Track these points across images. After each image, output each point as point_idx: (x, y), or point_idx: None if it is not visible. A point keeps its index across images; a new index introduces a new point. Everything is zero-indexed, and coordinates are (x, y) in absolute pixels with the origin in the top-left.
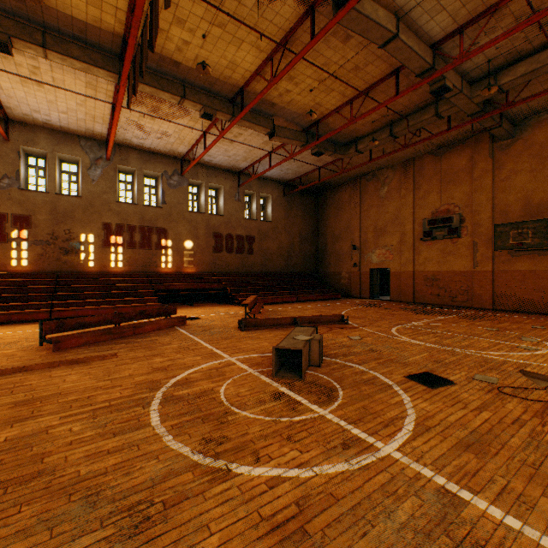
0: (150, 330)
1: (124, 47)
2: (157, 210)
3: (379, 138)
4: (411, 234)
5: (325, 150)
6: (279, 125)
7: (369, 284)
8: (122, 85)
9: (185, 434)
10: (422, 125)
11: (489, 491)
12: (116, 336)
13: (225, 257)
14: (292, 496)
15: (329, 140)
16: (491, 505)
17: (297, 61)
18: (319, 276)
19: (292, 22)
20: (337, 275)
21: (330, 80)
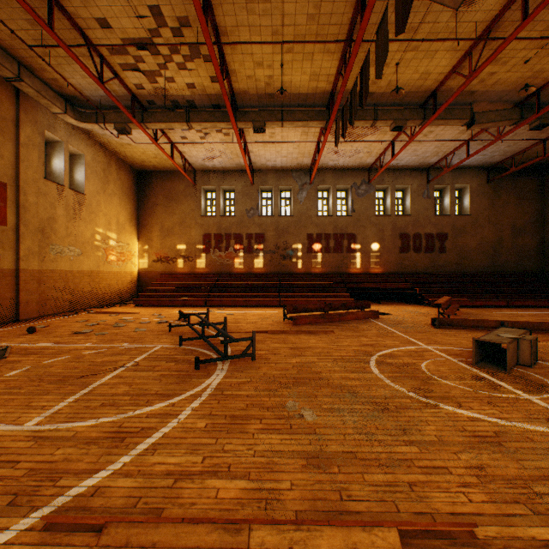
0: (350, 319)
1: (331, 99)
2: (347, 218)
3: None
4: None
5: None
6: (480, 110)
7: None
8: (328, 128)
9: (399, 382)
10: None
11: None
12: (327, 320)
13: (412, 257)
14: (490, 428)
15: None
16: None
17: (503, 47)
18: (545, 277)
19: (496, 10)
20: None
21: None
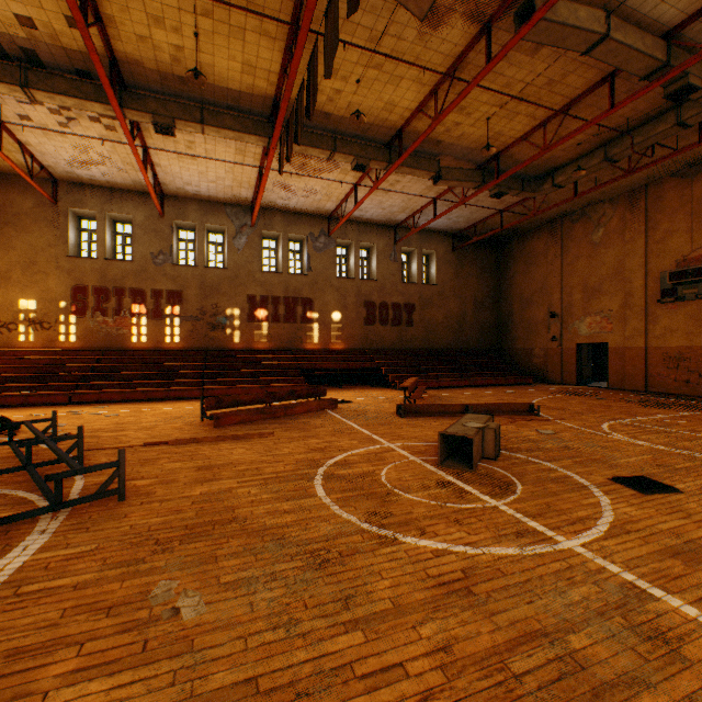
0: (300, 412)
1: (275, 109)
2: (302, 278)
3: (588, 165)
4: (641, 293)
5: (509, 189)
6: (446, 165)
7: (575, 365)
8: (272, 148)
9: (350, 506)
10: (655, 140)
11: (689, 594)
12: (268, 416)
13: (378, 330)
14: (458, 565)
15: (514, 176)
16: (687, 605)
17: (468, 91)
18: (502, 354)
19: (462, 46)
20: (527, 352)
21: (514, 102)
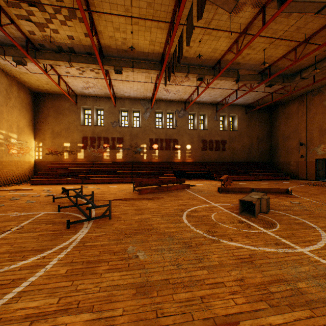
0: (173, 189)
1: (162, 58)
2: (173, 130)
3: (321, 66)
4: None
5: (275, 82)
6: (242, 73)
7: (314, 170)
8: (161, 75)
9: (198, 227)
10: None
11: None
12: (160, 190)
13: (208, 153)
14: (247, 252)
15: (278, 75)
16: None
17: (253, 39)
18: (272, 164)
19: (250, 19)
20: (286, 163)
21: (278, 40)
